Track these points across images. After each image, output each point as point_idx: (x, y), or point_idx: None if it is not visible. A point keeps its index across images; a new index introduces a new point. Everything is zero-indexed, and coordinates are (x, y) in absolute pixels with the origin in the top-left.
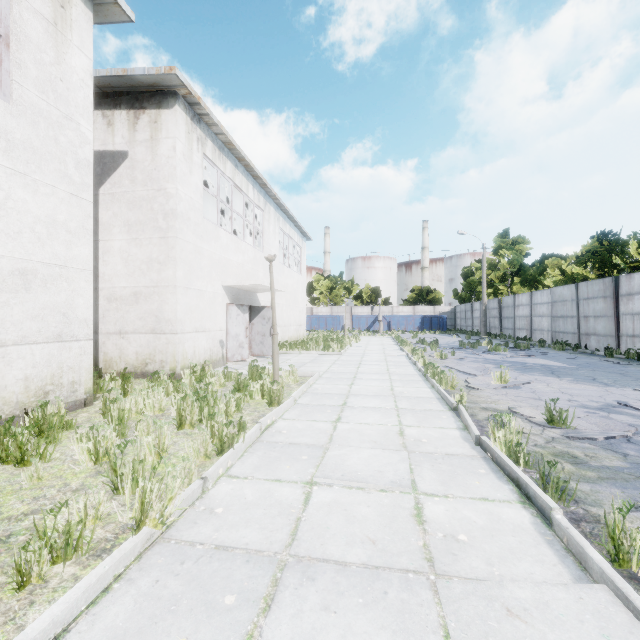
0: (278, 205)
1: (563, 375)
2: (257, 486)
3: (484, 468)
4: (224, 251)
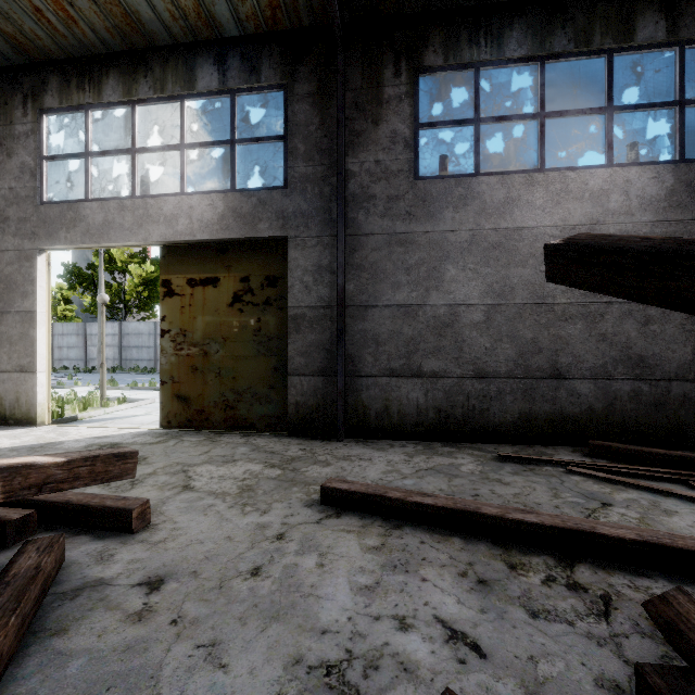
0: None
1: None
2: None
3: None
4: None
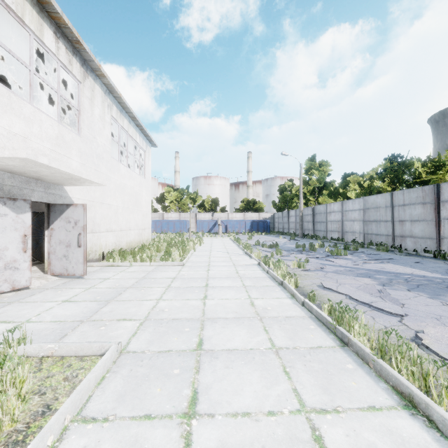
0: (109, 89)
1: None
2: None
3: None
4: None
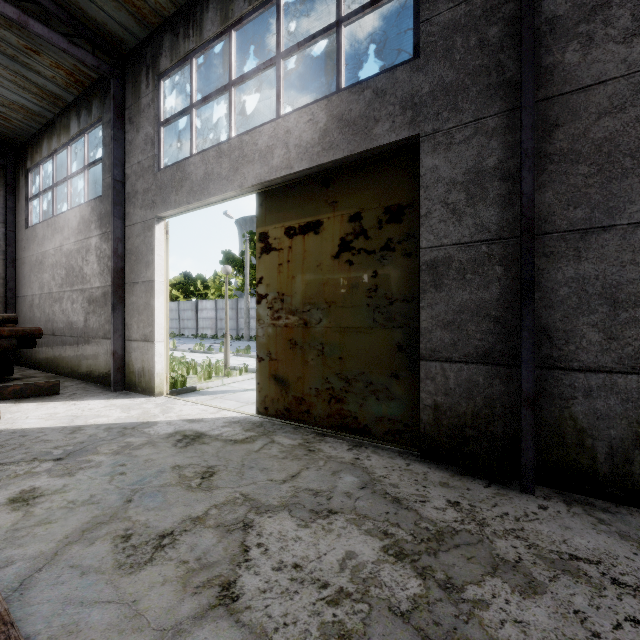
0: None
1: (188, 343)
2: None
3: (197, 353)
4: None
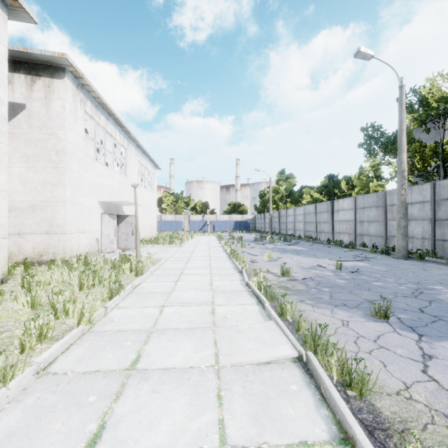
0: (137, 145)
1: (301, 254)
2: (134, 310)
3: (246, 294)
4: (99, 177)
